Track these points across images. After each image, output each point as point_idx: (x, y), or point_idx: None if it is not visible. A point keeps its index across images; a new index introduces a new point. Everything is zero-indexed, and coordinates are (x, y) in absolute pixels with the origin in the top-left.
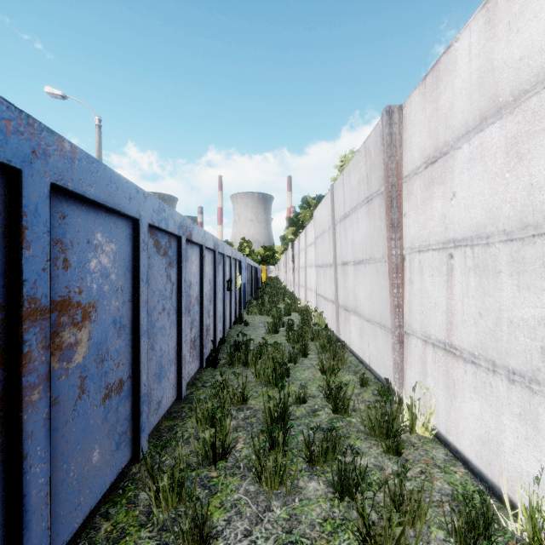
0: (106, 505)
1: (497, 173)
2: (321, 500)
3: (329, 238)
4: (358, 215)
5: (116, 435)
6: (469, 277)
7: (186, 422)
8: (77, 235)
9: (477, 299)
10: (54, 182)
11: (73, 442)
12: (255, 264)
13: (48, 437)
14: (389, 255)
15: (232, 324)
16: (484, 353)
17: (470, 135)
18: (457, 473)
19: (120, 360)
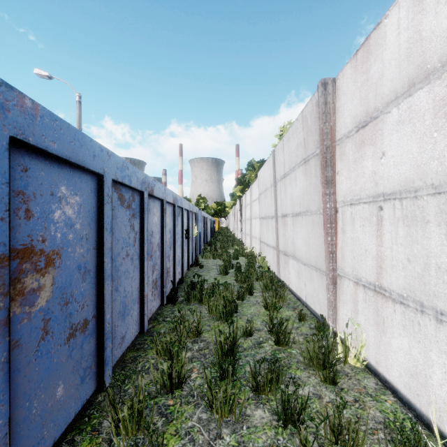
0: (73, 432)
1: (425, 133)
2: (266, 427)
3: (271, 194)
4: (296, 174)
5: (80, 370)
6: (398, 226)
7: (147, 353)
8: (40, 187)
9: (405, 246)
10: (13, 136)
11: (36, 380)
12: (209, 216)
13: (7, 379)
14: (324, 208)
15: (190, 267)
16: (412, 295)
17: (399, 100)
18: (387, 402)
19: (85, 302)
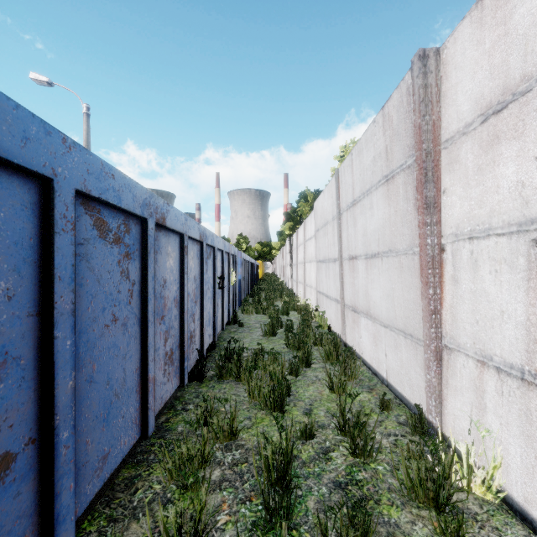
0: None
1: None
2: None
3: (332, 229)
4: (372, 200)
5: None
6: None
7: (152, 472)
8: None
9: None
10: None
11: None
12: (252, 260)
13: None
14: (422, 245)
15: (226, 325)
16: None
17: None
18: None
19: (4, 420)
